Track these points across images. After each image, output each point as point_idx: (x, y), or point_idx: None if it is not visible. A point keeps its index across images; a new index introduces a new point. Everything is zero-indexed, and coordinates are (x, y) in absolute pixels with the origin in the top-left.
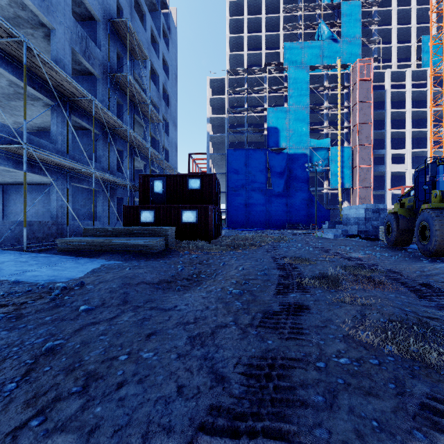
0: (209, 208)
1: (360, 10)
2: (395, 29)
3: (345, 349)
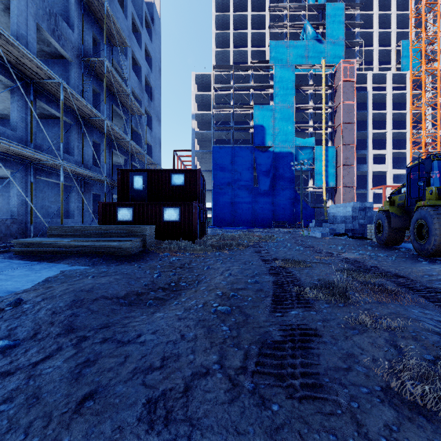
0: (193, 205)
1: (343, 13)
2: (377, 33)
3: (395, 421)
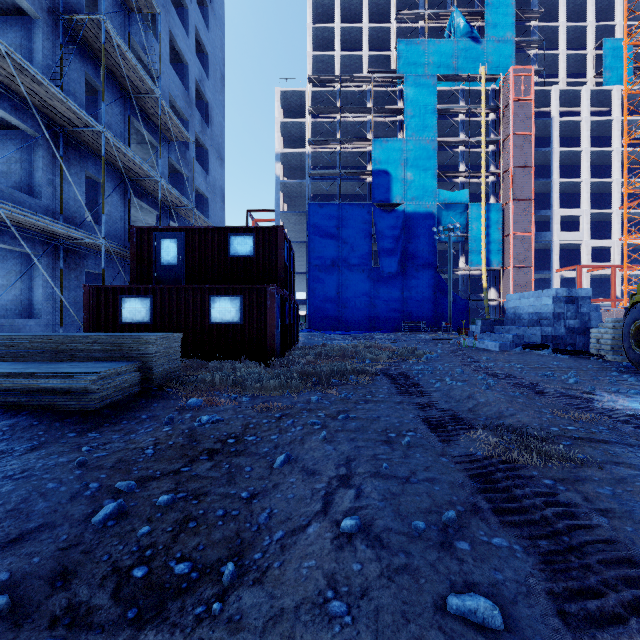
0: (268, 292)
1: None
2: (564, 27)
3: None
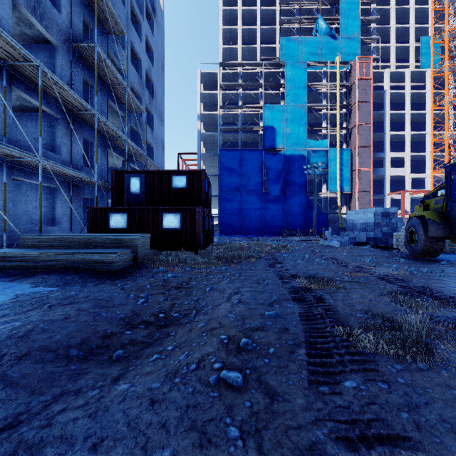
0: (197, 211)
1: (359, 7)
2: (394, 28)
3: None
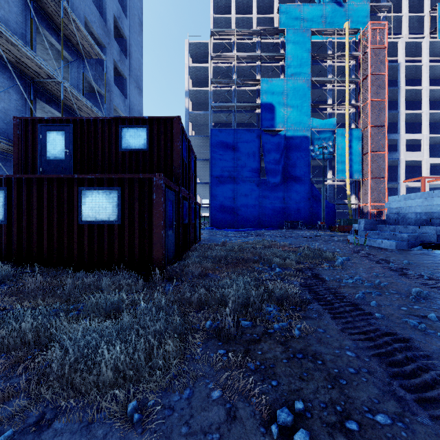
0: (153, 183)
1: None
2: None
3: None
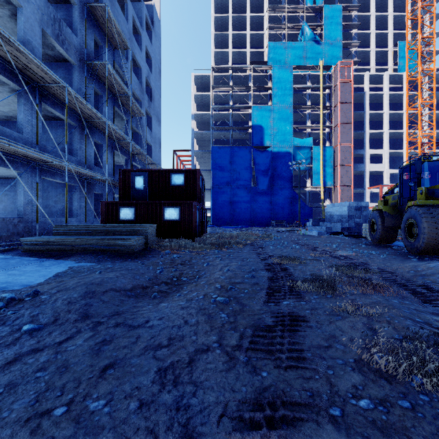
0: (193, 205)
1: (341, 14)
2: (374, 34)
3: (362, 383)
